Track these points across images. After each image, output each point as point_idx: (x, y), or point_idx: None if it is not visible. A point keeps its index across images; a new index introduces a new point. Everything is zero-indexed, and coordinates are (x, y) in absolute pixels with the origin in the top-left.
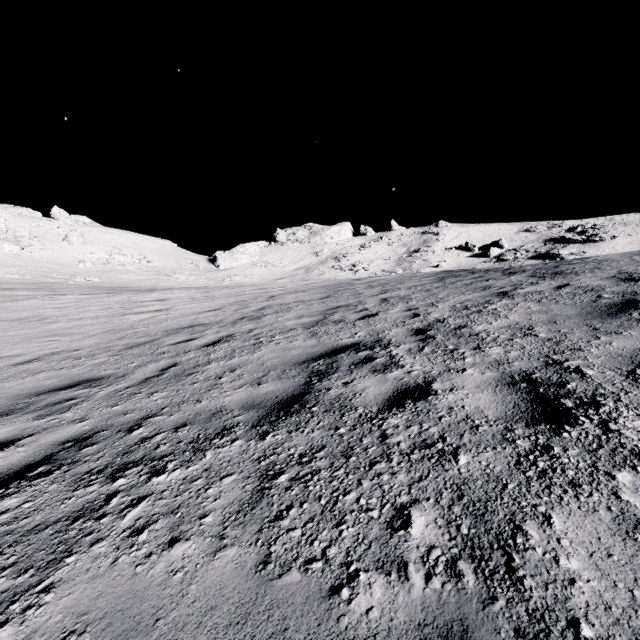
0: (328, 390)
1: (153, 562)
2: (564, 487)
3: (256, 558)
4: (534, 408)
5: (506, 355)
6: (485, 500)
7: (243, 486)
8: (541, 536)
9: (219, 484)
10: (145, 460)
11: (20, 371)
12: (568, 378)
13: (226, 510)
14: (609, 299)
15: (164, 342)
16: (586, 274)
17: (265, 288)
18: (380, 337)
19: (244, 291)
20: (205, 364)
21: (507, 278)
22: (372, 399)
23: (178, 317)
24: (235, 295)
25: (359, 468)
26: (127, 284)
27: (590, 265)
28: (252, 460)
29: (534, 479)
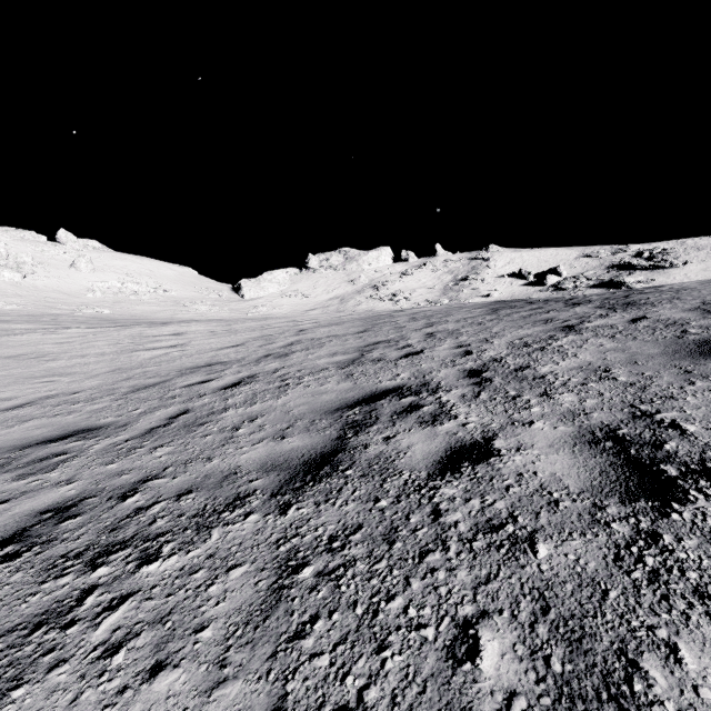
0: (366, 447)
1: (126, 703)
2: (688, 598)
3: (266, 702)
4: (627, 476)
5: (581, 404)
6: (580, 616)
7: (255, 582)
8: (669, 681)
9: (225, 578)
10: (136, 540)
11: (7, 418)
12: (664, 435)
13: (231, 620)
14: (697, 335)
15: (176, 384)
16: (664, 305)
17: (294, 321)
18: (427, 380)
19: (271, 324)
20: (221, 411)
21: (571, 309)
22: (420, 460)
23: (194, 354)
24: (260, 329)
25: (406, 559)
26: (141, 316)
27: (667, 294)
28: (269, 544)
29: (644, 584)
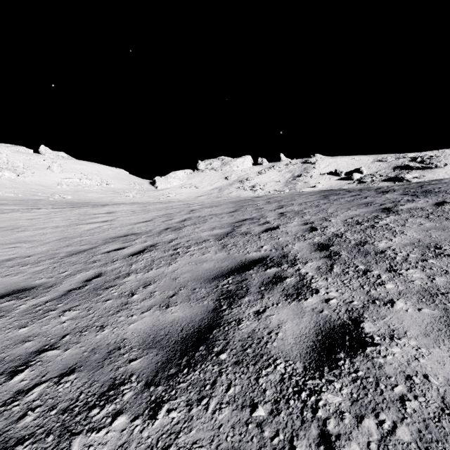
0: (239, 323)
1: None
2: None
3: None
4: None
5: (432, 282)
6: None
7: None
8: None
9: None
10: None
11: None
12: None
13: None
14: None
15: (99, 250)
16: None
17: (188, 203)
18: (285, 252)
19: (172, 206)
20: (124, 276)
21: (383, 196)
22: (292, 345)
23: (118, 227)
24: (165, 209)
25: None
26: (91, 200)
27: None
28: None
29: None
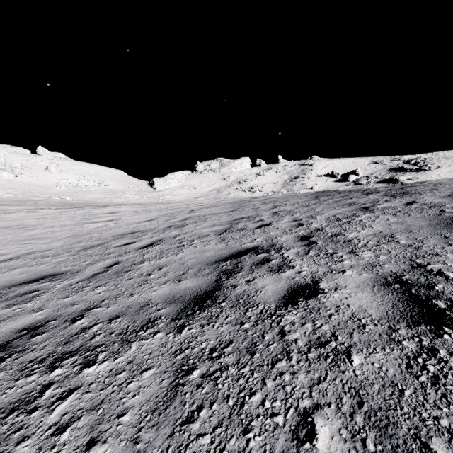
0: (234, 287)
1: None
2: None
3: None
4: (411, 308)
5: (377, 258)
6: (385, 409)
7: (160, 381)
8: None
9: (139, 378)
10: (81, 350)
11: (2, 267)
12: (434, 280)
13: (142, 408)
14: (451, 213)
15: (111, 245)
16: (427, 194)
17: (188, 204)
18: (274, 242)
19: (173, 206)
20: (140, 263)
21: (366, 197)
22: (270, 296)
23: (123, 225)
24: (166, 209)
25: (262, 366)
26: (90, 201)
27: (428, 187)
28: (169, 353)
29: (428, 385)
